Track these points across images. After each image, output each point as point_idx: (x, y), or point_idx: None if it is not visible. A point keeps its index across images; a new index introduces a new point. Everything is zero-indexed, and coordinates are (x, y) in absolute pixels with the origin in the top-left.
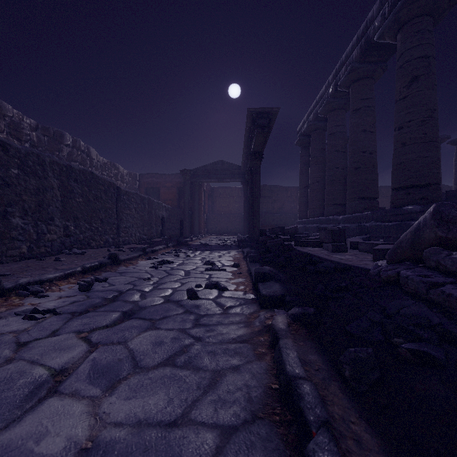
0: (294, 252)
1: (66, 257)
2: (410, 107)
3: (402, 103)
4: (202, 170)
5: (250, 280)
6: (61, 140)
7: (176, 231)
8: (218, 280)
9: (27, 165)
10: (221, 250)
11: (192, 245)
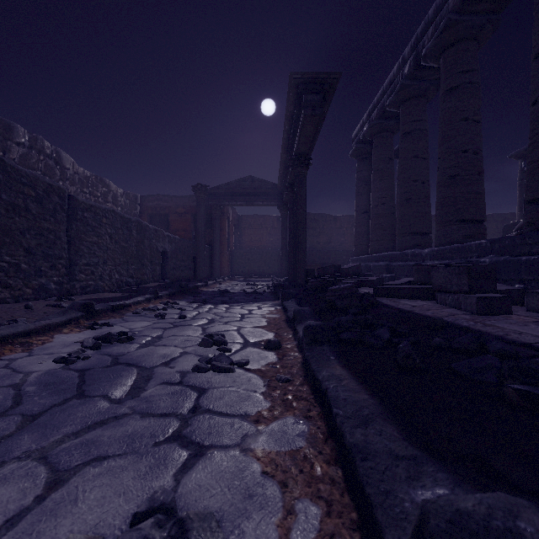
0: (386, 310)
1: None
2: None
3: None
4: (224, 189)
5: (326, 436)
6: (9, 134)
7: (188, 272)
8: (210, 443)
9: None
10: (246, 302)
11: (203, 294)
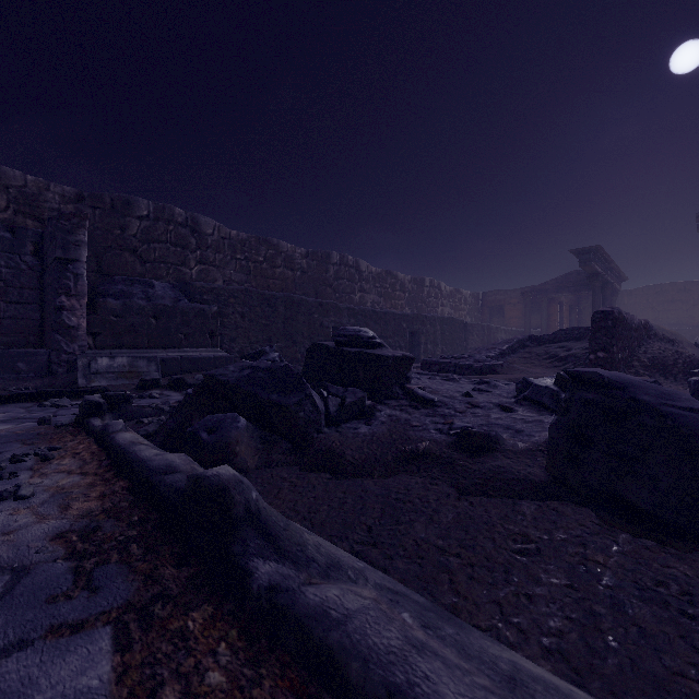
0: None
1: None
2: None
3: None
4: (551, 284)
5: None
6: (423, 284)
7: None
8: None
9: (431, 322)
10: None
11: None
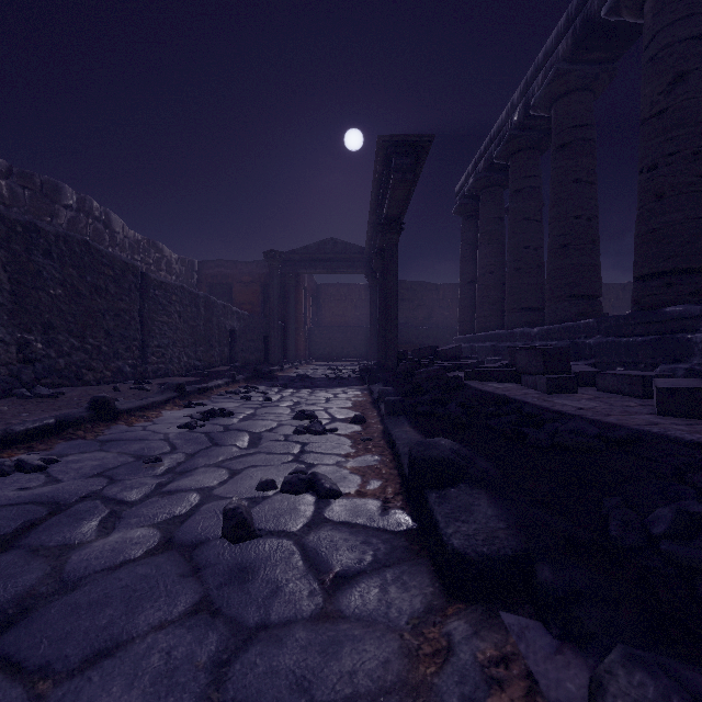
0: (469, 392)
1: (14, 404)
2: (671, 129)
3: (656, 122)
4: (301, 254)
5: (392, 460)
6: (56, 197)
7: (258, 354)
8: (318, 463)
9: None
10: (330, 387)
11: (281, 379)
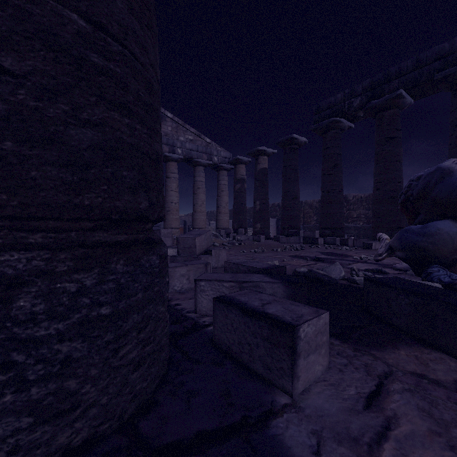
0: None
1: None
2: None
3: None
4: None
5: None
6: None
7: None
8: None
9: None
10: None
11: None
